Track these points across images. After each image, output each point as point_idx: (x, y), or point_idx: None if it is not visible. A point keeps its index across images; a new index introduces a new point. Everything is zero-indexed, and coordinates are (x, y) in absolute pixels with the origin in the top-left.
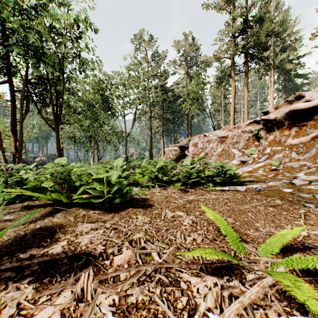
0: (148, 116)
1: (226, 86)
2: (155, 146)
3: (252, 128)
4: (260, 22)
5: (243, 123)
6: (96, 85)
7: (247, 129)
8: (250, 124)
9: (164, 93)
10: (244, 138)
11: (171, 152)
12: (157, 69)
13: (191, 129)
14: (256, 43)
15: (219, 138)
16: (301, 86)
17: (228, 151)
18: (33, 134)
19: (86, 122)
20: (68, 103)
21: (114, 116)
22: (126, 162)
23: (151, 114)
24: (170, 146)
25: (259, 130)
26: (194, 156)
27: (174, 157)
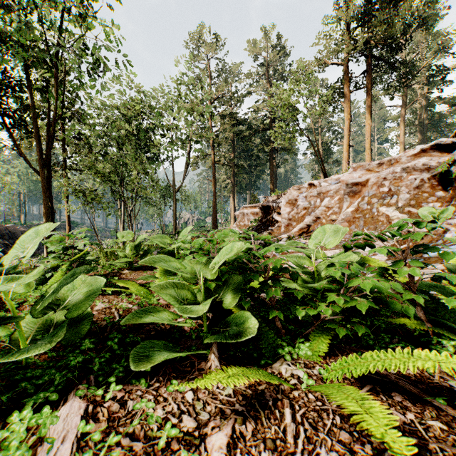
0: (210, 162)
1: (330, 117)
2: (222, 209)
3: (431, 161)
4: (393, 3)
5: (405, 153)
6: (125, 109)
7: (417, 165)
8: (423, 153)
9: (235, 125)
10: (408, 184)
11: (247, 216)
12: (225, 86)
13: (275, 182)
14: (388, 37)
15: (347, 187)
16: (446, 115)
17: (371, 211)
18: (8, 185)
19: (106, 168)
20: (79, 137)
21: (156, 160)
22: (174, 234)
23: (214, 158)
24: (245, 207)
25: (449, 164)
26: (290, 223)
27: (251, 225)
